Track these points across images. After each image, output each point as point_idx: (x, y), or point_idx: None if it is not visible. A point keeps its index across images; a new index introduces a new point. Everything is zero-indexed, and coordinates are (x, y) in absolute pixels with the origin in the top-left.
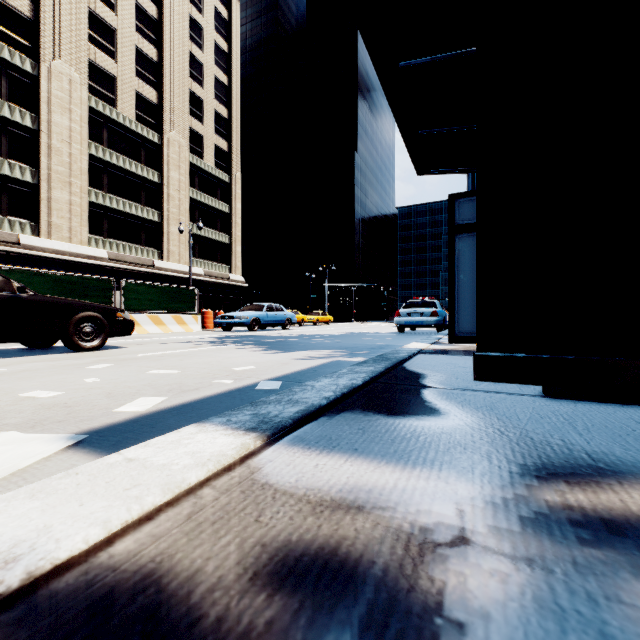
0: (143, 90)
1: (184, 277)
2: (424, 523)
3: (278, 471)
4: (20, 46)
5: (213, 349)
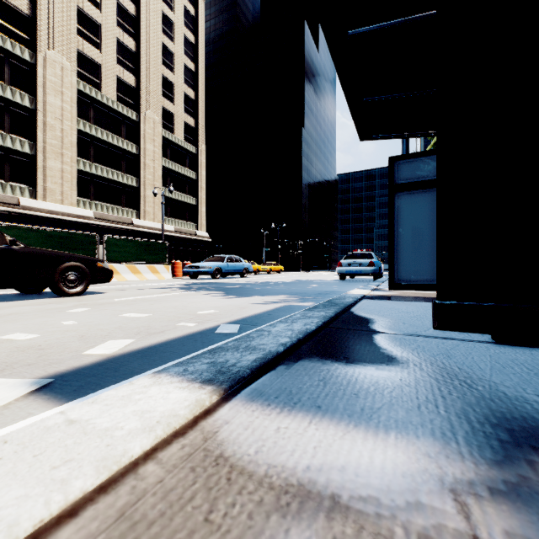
0: (123, 75)
1: (158, 233)
2: (421, 527)
3: (235, 437)
4: (20, 39)
5: (180, 294)
